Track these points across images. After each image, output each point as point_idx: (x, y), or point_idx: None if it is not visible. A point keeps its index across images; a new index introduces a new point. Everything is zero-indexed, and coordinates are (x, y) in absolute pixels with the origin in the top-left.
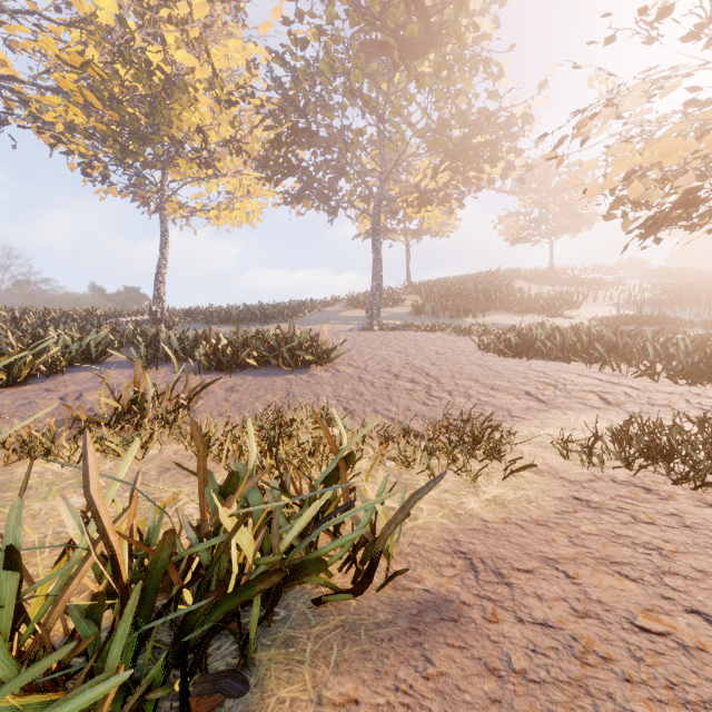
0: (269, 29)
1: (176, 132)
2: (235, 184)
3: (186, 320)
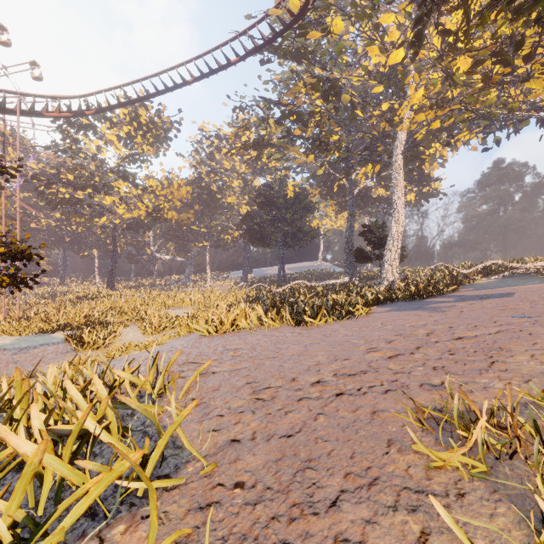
0: None
1: None
2: None
3: None
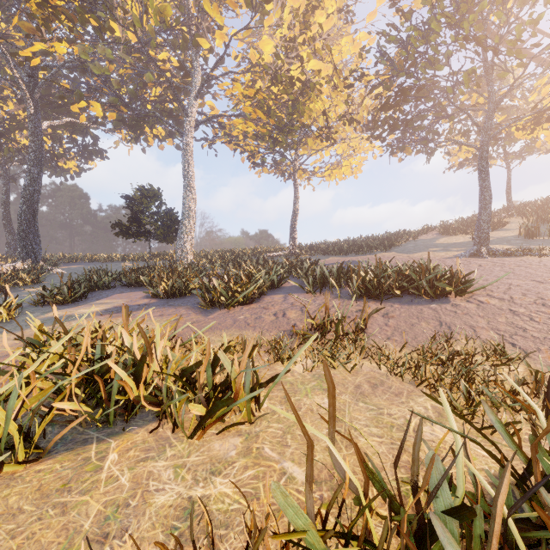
0: (374, 17)
1: (305, 121)
2: (344, 147)
3: (310, 253)
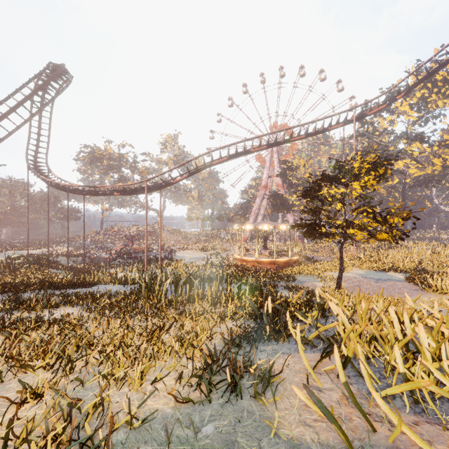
0: None
1: None
2: None
3: None
